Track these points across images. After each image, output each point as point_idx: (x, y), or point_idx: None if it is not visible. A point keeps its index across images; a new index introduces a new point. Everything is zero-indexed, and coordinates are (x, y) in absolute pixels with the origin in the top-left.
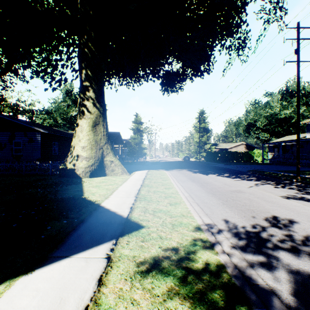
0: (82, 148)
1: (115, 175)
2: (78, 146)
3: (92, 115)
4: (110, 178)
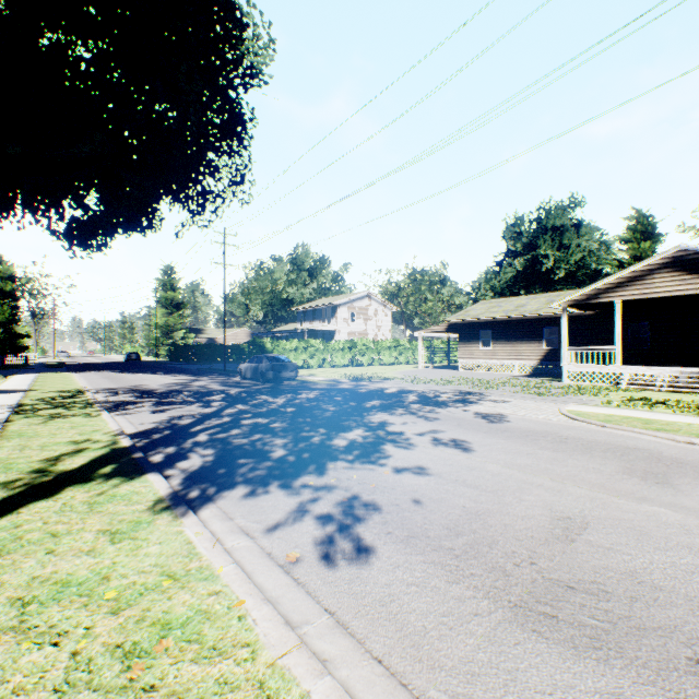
0: None
1: None
2: None
3: None
4: None
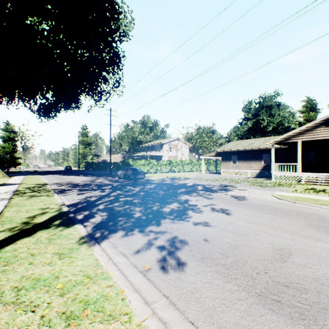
0: None
1: None
2: None
3: None
4: None
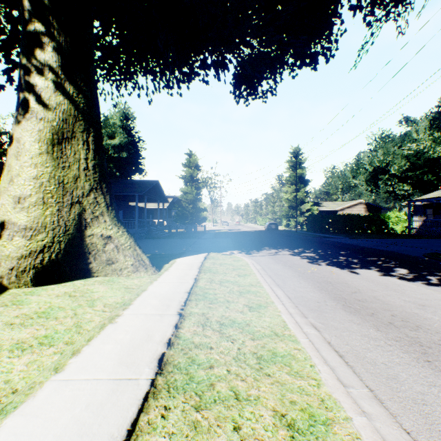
0: (15, 202)
1: (115, 273)
2: (6, 195)
3: (50, 111)
4: (95, 285)
